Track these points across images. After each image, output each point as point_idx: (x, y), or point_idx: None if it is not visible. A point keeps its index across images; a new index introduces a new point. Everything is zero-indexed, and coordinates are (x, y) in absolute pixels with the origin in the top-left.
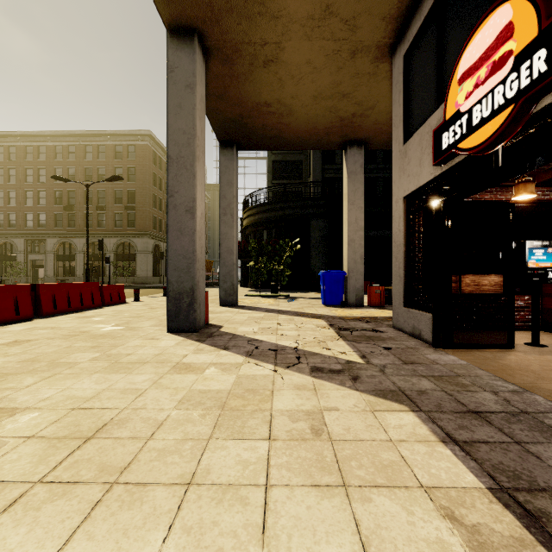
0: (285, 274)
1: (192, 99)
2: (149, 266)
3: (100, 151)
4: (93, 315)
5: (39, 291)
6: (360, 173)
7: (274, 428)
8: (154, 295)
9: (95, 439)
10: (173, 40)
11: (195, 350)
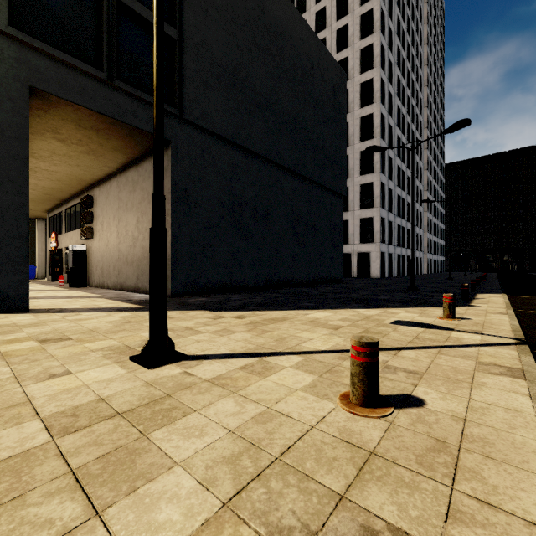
0: None
1: None
2: None
3: None
4: None
5: None
6: (44, 230)
7: None
8: None
9: None
10: None
11: None
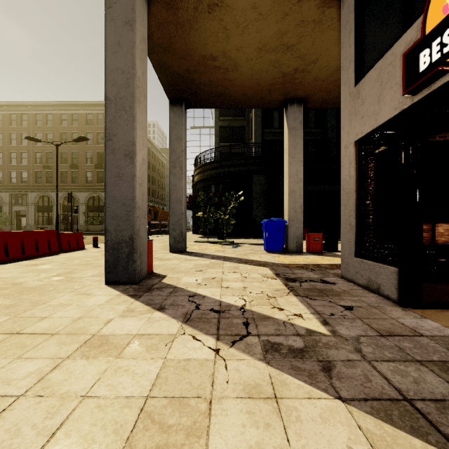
0: (231, 223)
1: (132, 37)
2: None
3: (74, 119)
4: (43, 262)
5: None
6: (299, 129)
7: None
8: None
9: None
10: None
11: (124, 312)
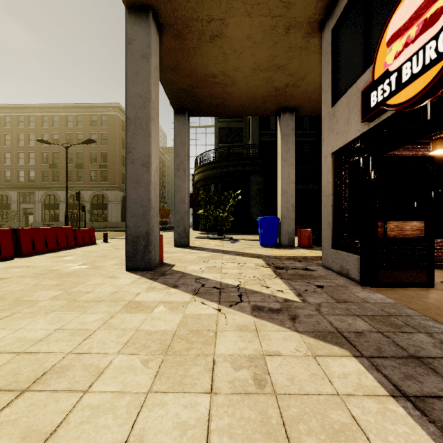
0: (229, 220)
1: (148, 67)
2: (119, 214)
3: (79, 120)
4: (66, 254)
5: (19, 234)
6: (291, 135)
7: (216, 377)
8: (121, 237)
9: (29, 392)
10: (131, 16)
11: (147, 288)
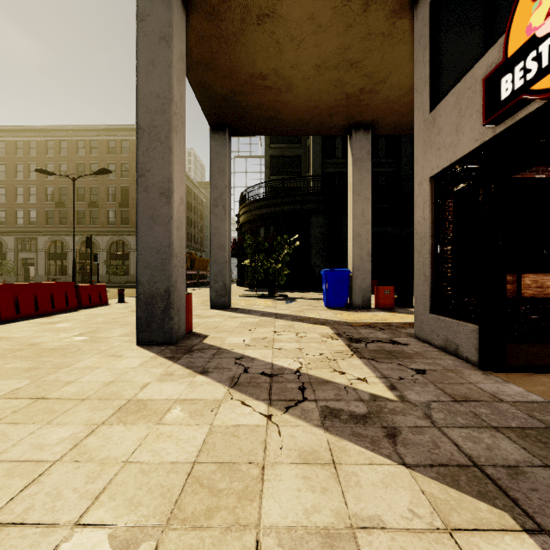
0: (284, 273)
1: (168, 55)
2: None
3: (93, 146)
4: (61, 320)
5: None
6: (366, 160)
7: None
8: None
9: None
10: None
11: (162, 375)
